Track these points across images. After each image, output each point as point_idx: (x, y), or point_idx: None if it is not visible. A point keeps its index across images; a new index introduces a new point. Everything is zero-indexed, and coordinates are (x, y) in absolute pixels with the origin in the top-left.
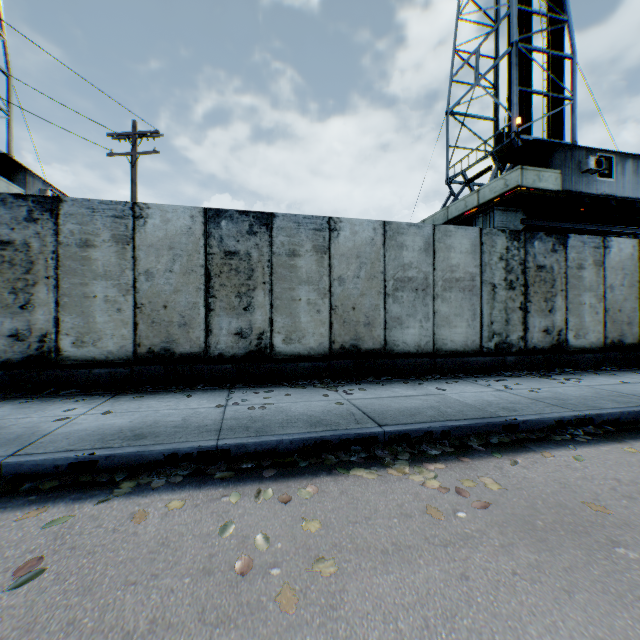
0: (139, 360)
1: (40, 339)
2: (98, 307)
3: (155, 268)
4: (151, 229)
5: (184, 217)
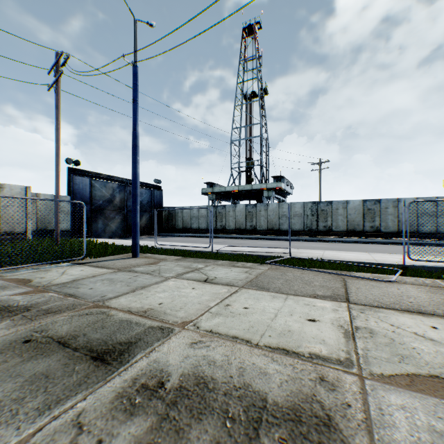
0: (347, 232)
1: (328, 227)
2: (339, 221)
3: (351, 213)
4: (350, 205)
5: (357, 202)
